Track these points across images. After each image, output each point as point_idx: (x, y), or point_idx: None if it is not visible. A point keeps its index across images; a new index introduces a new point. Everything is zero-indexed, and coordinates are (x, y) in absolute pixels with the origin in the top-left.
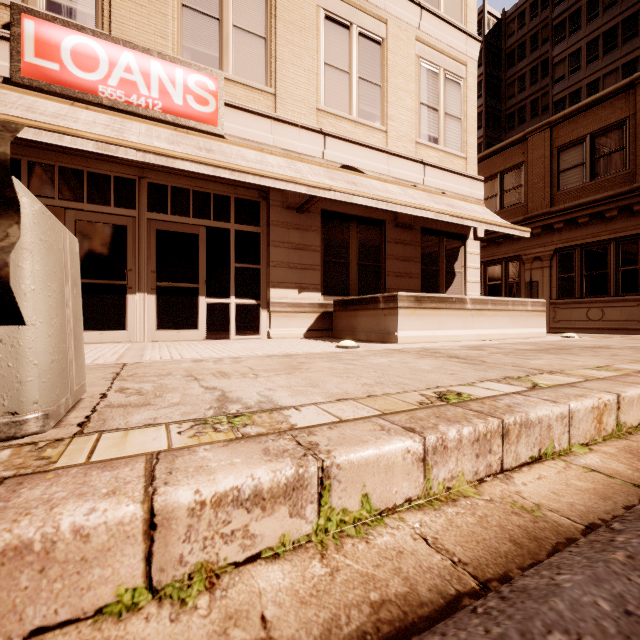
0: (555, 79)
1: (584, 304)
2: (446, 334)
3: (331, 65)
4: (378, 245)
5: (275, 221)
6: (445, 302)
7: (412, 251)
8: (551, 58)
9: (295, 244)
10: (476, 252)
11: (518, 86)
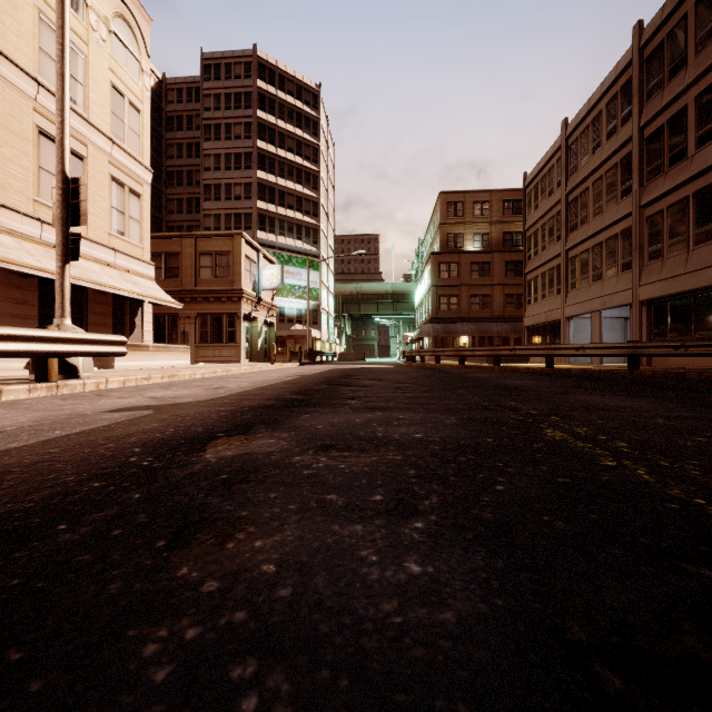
0: (205, 167)
1: (212, 347)
2: (140, 364)
3: (45, 169)
4: (82, 303)
5: (0, 281)
6: (139, 347)
7: (107, 309)
8: (202, 149)
9: (17, 300)
10: (150, 311)
11: (177, 151)
